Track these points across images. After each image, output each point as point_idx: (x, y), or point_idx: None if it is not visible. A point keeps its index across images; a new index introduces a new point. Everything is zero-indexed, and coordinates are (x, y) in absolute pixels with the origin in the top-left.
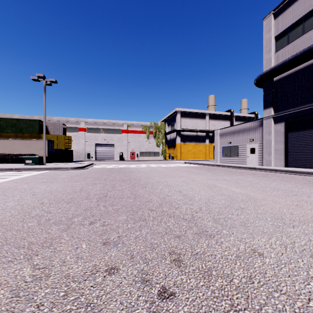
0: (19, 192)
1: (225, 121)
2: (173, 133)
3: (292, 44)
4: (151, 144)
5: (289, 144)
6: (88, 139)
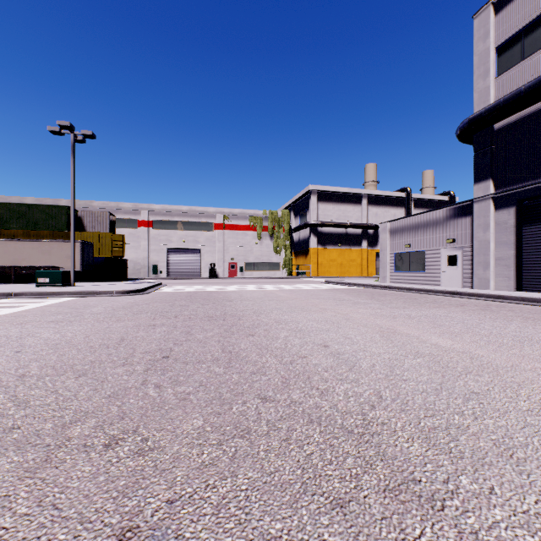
0: None
1: (396, 207)
2: (304, 229)
3: (532, 59)
4: (266, 248)
5: (525, 247)
6: (154, 240)
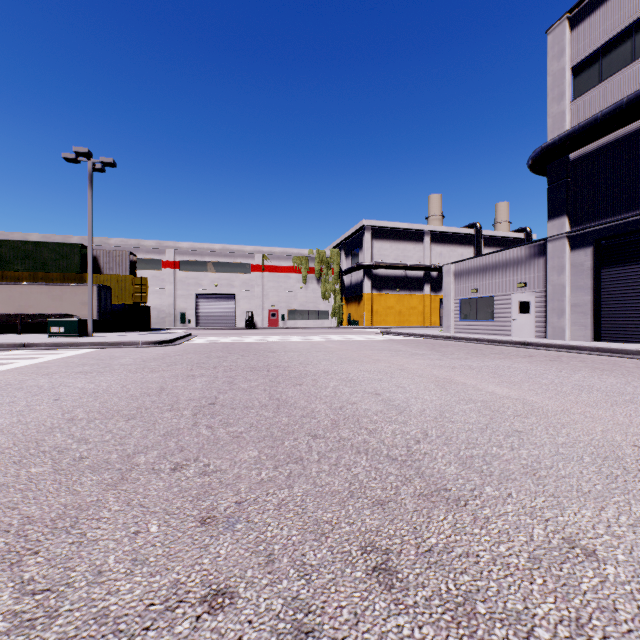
0: (27, 394)
1: (463, 246)
2: (356, 271)
3: (610, 82)
4: (312, 293)
5: (603, 292)
6: (181, 284)
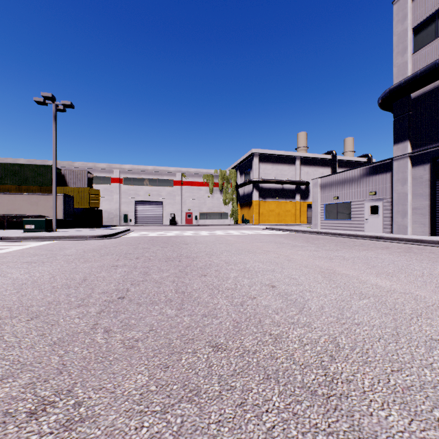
0: None
1: (323, 167)
2: (248, 185)
3: None
4: (217, 201)
5: (438, 198)
6: (125, 194)
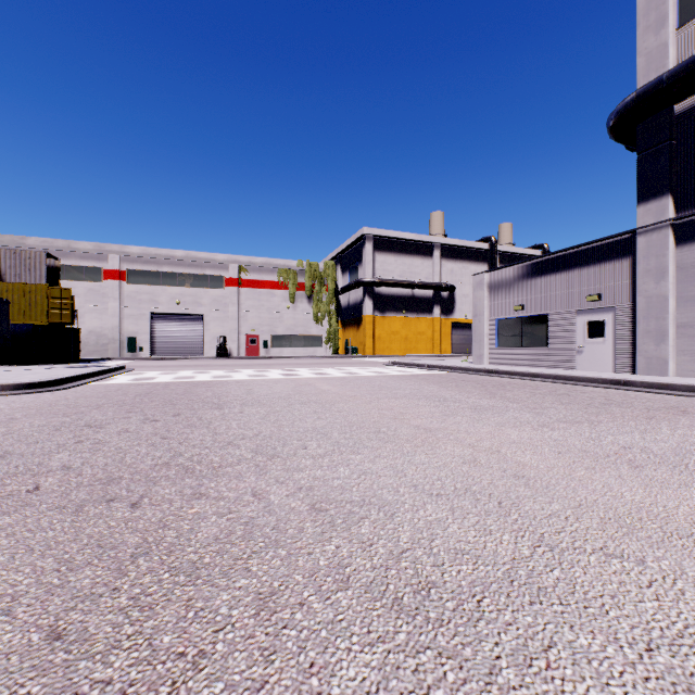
0: None
1: (477, 263)
2: (355, 290)
3: None
4: (302, 315)
5: None
6: (130, 301)
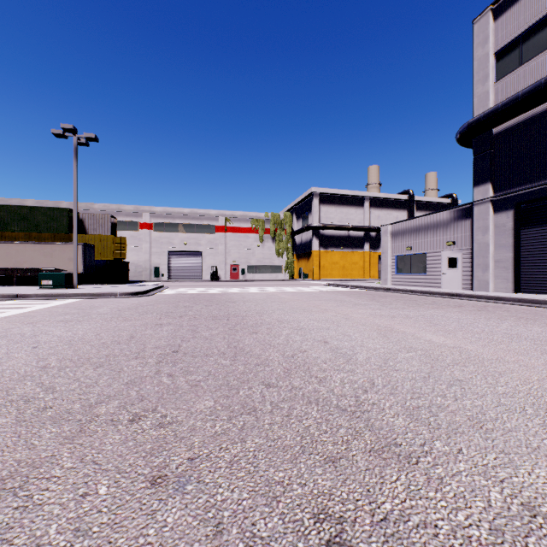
0: (9, 342)
1: (398, 210)
2: (306, 232)
3: (529, 65)
4: (268, 251)
5: (523, 249)
6: (155, 243)
